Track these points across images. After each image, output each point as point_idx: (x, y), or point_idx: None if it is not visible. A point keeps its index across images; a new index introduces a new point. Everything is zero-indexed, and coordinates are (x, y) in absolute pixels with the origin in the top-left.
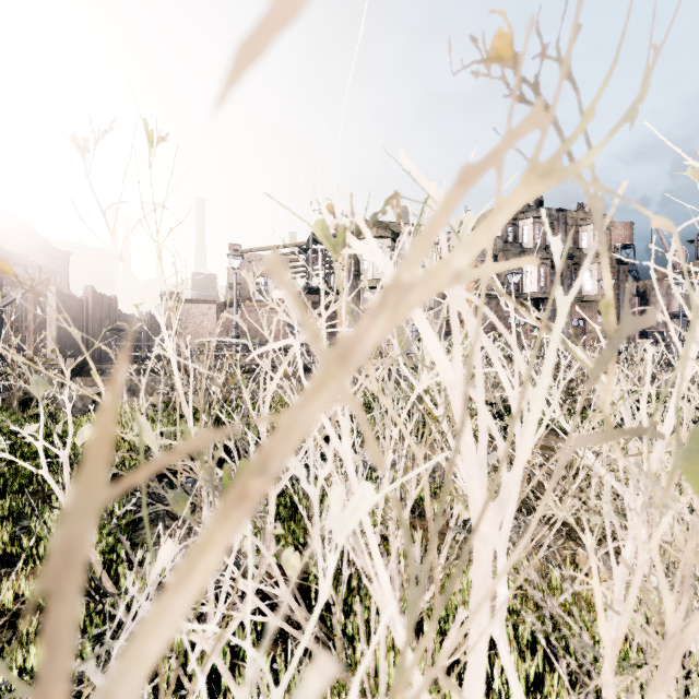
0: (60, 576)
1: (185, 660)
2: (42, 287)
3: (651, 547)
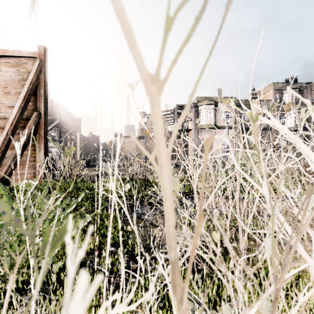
0: (310, 195)
1: None
2: (72, 133)
3: None
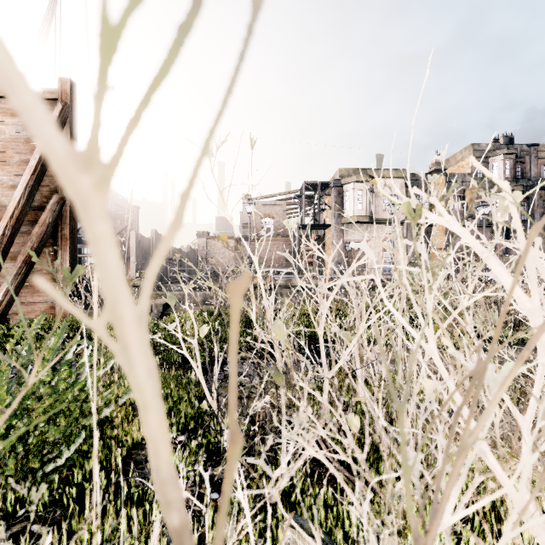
0: (480, 377)
1: (258, 484)
2: (124, 231)
3: None
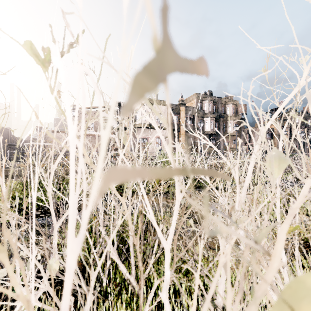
0: None
1: None
2: None
3: (227, 253)
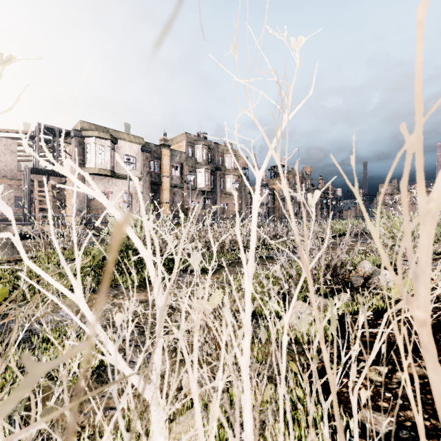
0: None
1: None
2: None
3: None
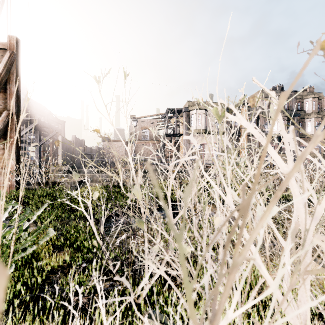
0: (245, 210)
1: None
2: (55, 136)
3: None
